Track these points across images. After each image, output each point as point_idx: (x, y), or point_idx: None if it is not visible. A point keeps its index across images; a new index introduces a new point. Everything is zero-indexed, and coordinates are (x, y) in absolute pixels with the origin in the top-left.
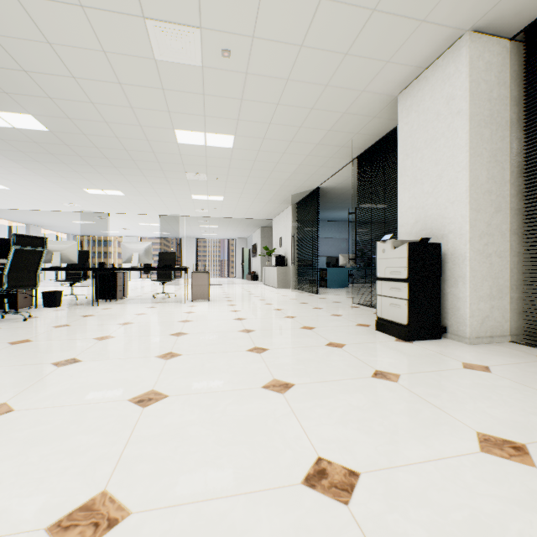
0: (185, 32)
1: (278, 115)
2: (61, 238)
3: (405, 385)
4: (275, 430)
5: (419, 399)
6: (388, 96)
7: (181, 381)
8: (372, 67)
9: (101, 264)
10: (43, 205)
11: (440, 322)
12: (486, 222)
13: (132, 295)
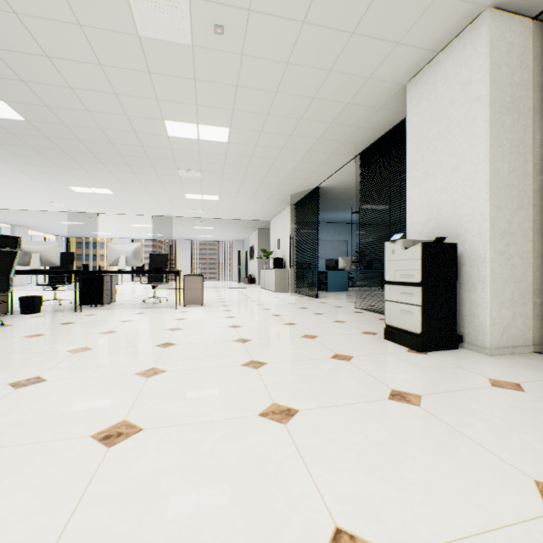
0: (171, 2)
1: (276, 105)
2: (49, 240)
3: (430, 410)
4: (276, 482)
5: (450, 431)
6: (396, 84)
7: (161, 407)
8: (381, 50)
9: (86, 267)
10: (27, 204)
11: (456, 331)
12: (507, 220)
13: (122, 300)
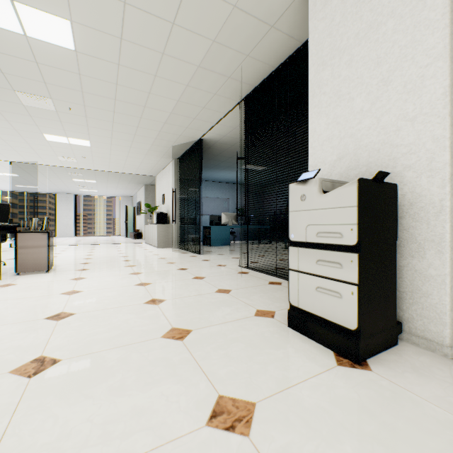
0: None
1: None
2: None
3: None
4: None
5: None
6: None
7: None
8: None
9: None
10: None
11: (396, 317)
12: None
13: None
